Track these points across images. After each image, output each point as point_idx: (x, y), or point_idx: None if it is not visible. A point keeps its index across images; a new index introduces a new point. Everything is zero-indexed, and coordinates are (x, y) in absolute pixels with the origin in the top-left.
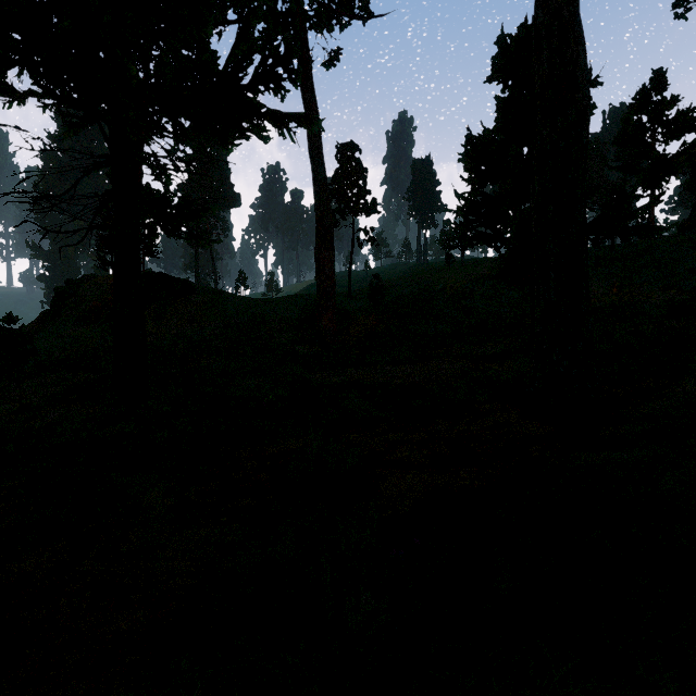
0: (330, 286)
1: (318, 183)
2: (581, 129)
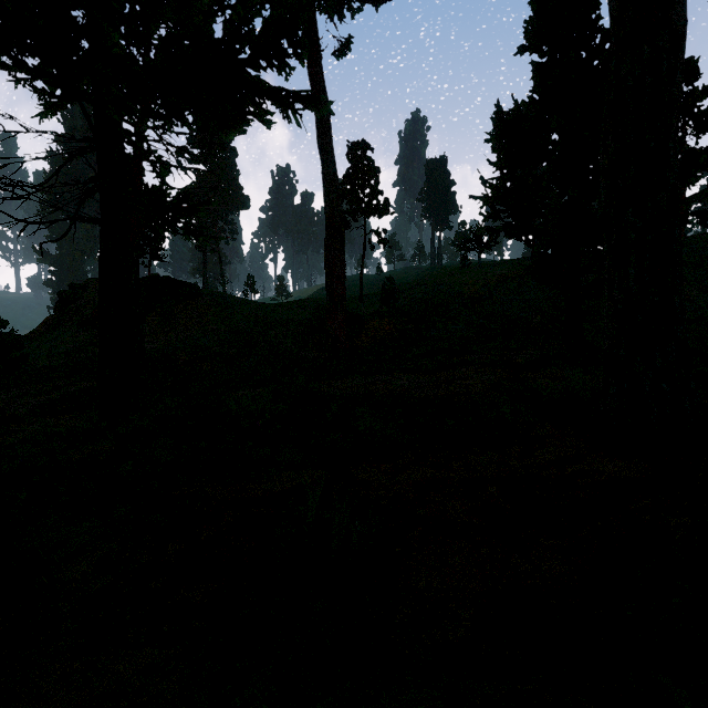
0: (340, 288)
1: (327, 177)
2: (676, 60)
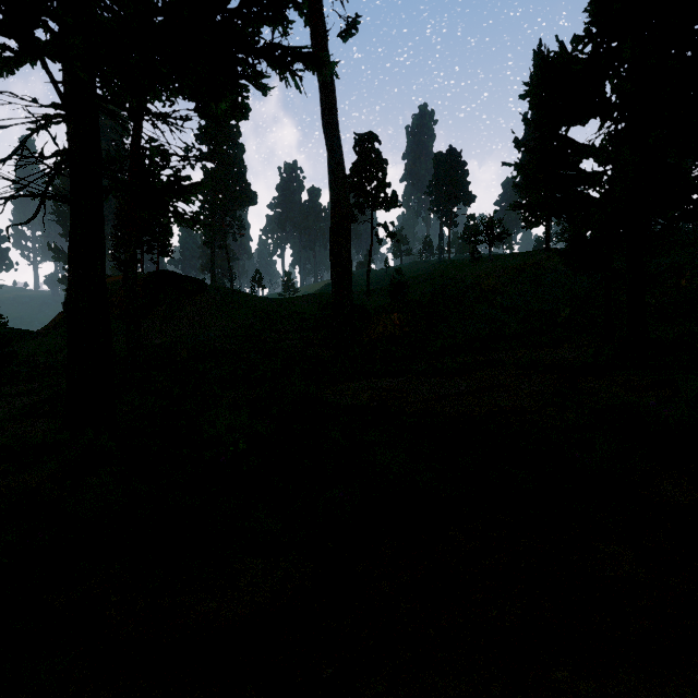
0: (346, 280)
1: (333, 160)
2: None
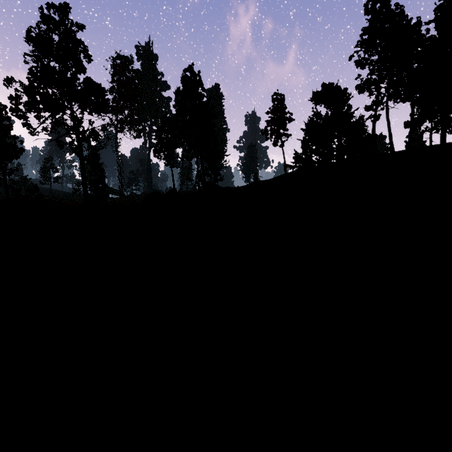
0: None
1: None
2: None
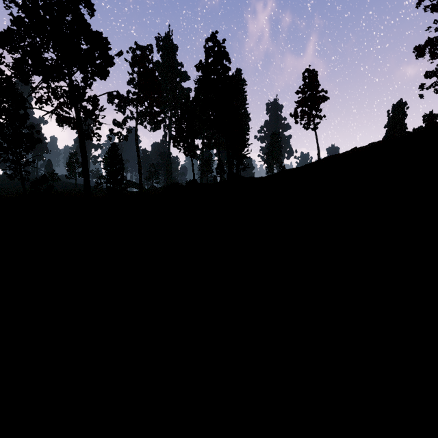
0: None
1: None
2: None
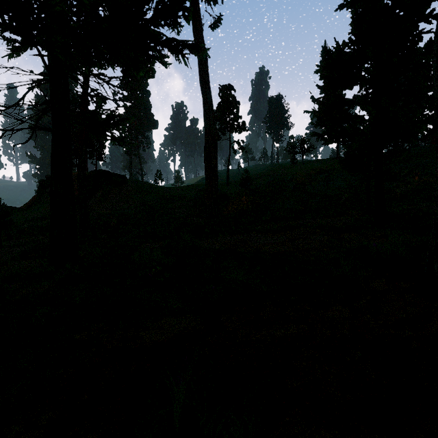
0: (214, 176)
1: (206, 104)
2: None
